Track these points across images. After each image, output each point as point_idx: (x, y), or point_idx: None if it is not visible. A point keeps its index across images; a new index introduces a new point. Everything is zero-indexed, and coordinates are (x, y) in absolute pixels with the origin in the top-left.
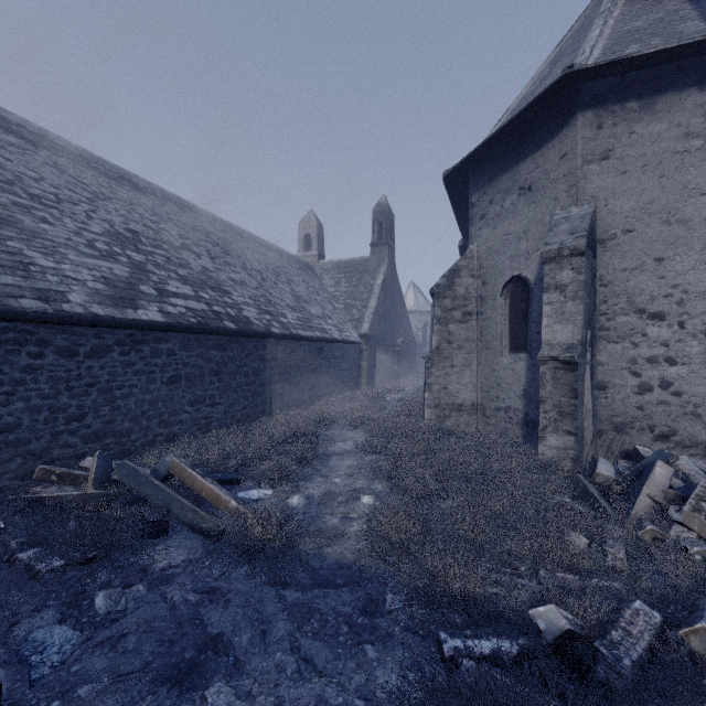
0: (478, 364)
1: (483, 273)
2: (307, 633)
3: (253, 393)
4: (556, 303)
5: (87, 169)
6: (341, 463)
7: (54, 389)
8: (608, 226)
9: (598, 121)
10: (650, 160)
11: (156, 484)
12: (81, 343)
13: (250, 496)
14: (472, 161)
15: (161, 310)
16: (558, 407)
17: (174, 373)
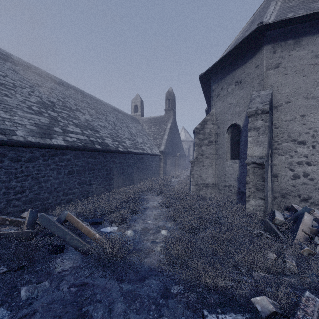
0: (215, 165)
1: (218, 122)
2: (133, 310)
3: (109, 179)
4: (254, 136)
5: (30, 72)
6: (151, 213)
7: (8, 178)
8: (278, 100)
9: (273, 50)
10: (298, 68)
11: (58, 226)
12: (22, 155)
13: (106, 231)
14: (213, 70)
15: (64, 139)
16: (255, 186)
17: (71, 169)
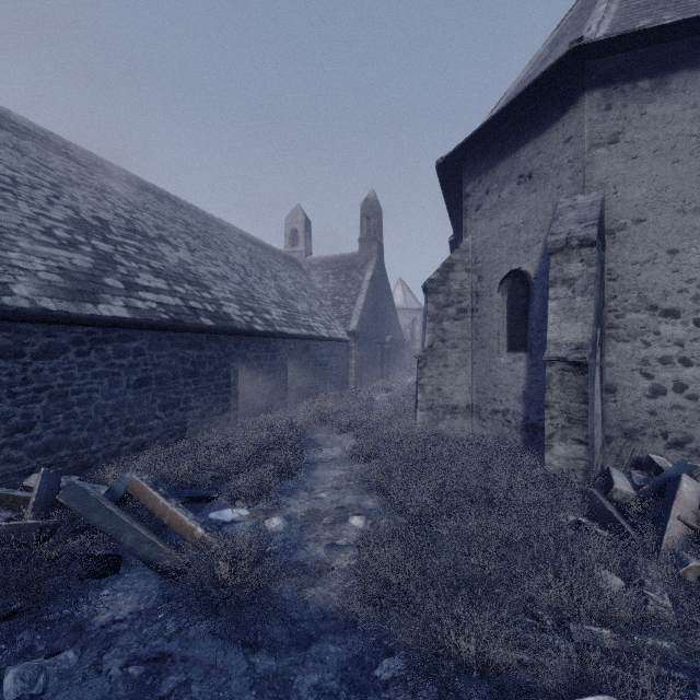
0: (473, 364)
1: (479, 267)
2: None
3: (233, 395)
4: (563, 299)
5: (54, 153)
6: (328, 474)
7: None
8: (617, 215)
9: (606, 102)
10: (663, 144)
11: (108, 509)
12: (27, 342)
13: (223, 518)
14: (467, 149)
15: (127, 305)
16: (567, 413)
17: (143, 375)
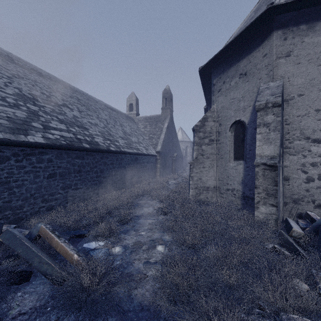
0: (217, 166)
1: (220, 119)
2: None
3: (99, 181)
4: (264, 133)
5: (11, 63)
6: (145, 221)
7: None
8: (290, 92)
9: (284, 36)
10: (312, 56)
11: (25, 245)
12: None
13: (90, 247)
14: (214, 61)
15: (44, 136)
16: (266, 191)
17: (52, 172)
